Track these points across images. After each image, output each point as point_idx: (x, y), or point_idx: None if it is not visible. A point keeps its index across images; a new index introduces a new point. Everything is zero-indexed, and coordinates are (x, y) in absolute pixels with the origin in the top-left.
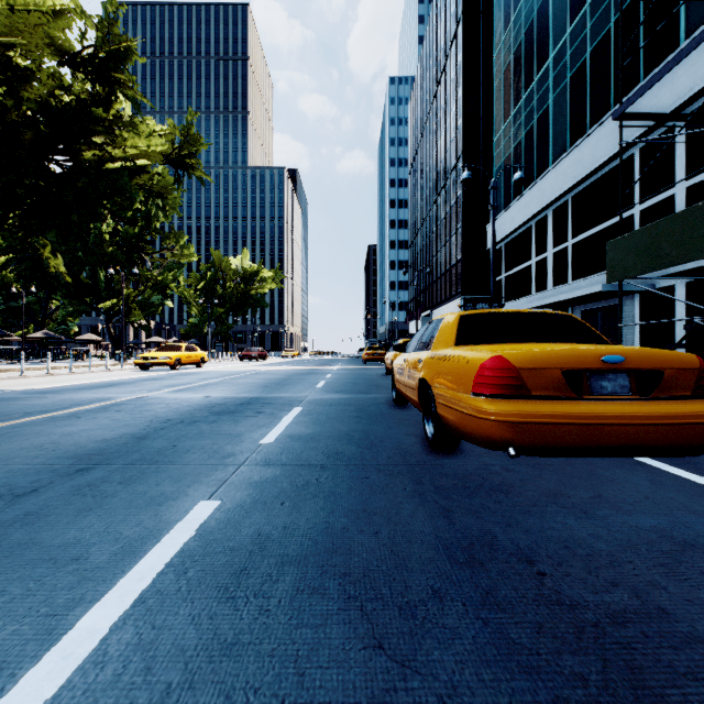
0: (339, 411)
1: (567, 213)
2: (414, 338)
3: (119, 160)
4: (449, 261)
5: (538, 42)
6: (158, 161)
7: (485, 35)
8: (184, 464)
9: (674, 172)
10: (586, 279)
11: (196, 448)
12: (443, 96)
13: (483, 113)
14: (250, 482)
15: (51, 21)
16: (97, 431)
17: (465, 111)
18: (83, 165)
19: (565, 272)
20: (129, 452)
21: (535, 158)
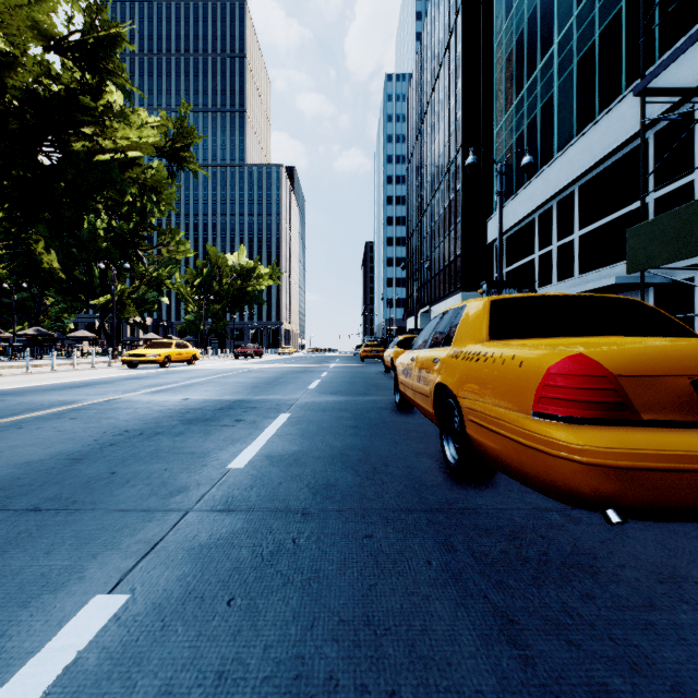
0: (333, 419)
1: (573, 204)
2: (422, 332)
3: (110, 151)
4: (448, 256)
5: (542, 28)
6: (151, 153)
7: (485, 26)
8: (109, 508)
9: (694, 156)
10: (595, 273)
11: (139, 477)
12: (442, 89)
13: (483, 105)
14: (191, 546)
15: (32, 1)
16: (27, 449)
17: (465, 103)
18: (72, 156)
19: (572, 265)
20: (45, 485)
21: (538, 149)
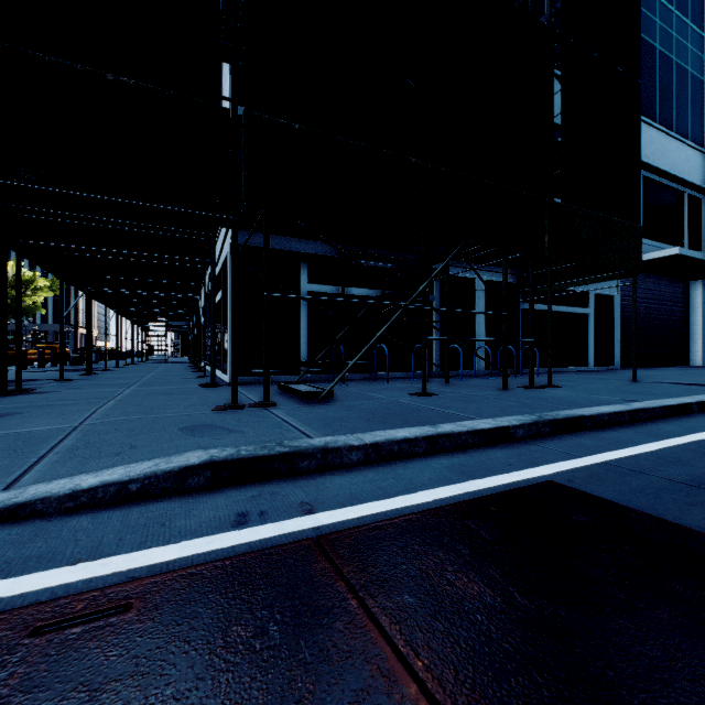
0: None
1: None
2: None
3: None
4: None
5: None
6: None
7: None
8: None
9: None
10: None
11: None
12: None
13: None
14: None
15: None
16: None
17: None
18: None
19: None
20: None
21: None
